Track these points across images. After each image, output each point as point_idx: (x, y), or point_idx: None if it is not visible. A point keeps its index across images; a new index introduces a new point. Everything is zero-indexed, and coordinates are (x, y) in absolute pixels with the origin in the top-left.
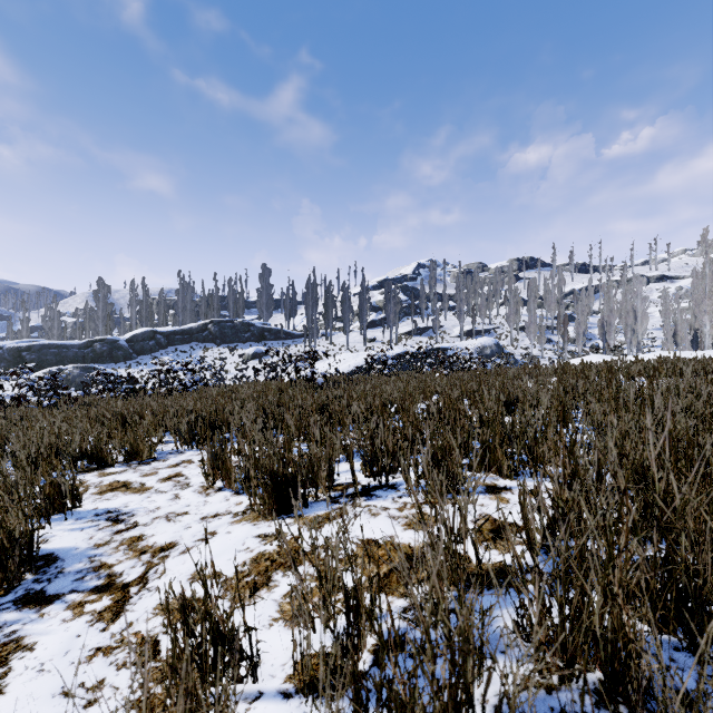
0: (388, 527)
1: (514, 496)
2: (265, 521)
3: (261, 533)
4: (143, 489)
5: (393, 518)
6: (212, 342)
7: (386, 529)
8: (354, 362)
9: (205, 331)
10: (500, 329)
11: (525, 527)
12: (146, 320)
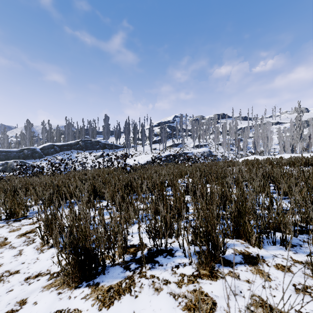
0: (170, 310)
1: (270, 269)
2: (68, 290)
3: (59, 308)
4: (2, 244)
5: (174, 297)
6: (81, 150)
7: None
8: (146, 159)
9: (78, 144)
10: (210, 144)
11: None
12: (50, 139)
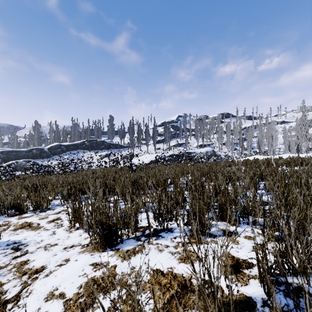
0: (169, 260)
1: (240, 238)
2: (98, 253)
3: (94, 262)
4: (37, 228)
5: (172, 253)
6: (87, 149)
7: (167, 262)
8: (150, 158)
9: (84, 144)
10: (214, 144)
11: (260, 272)
12: (57, 139)
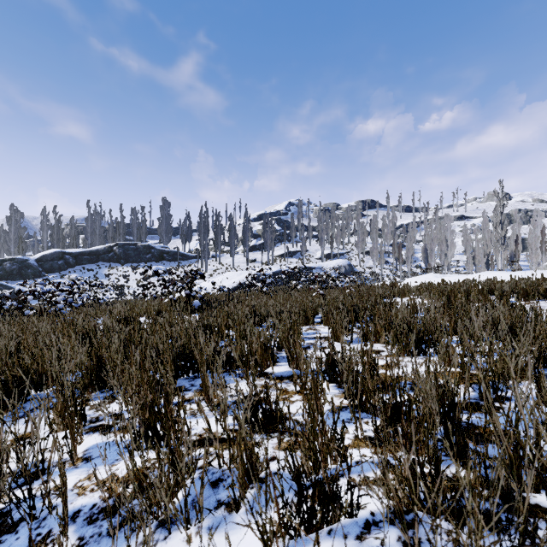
0: None
1: None
2: None
3: None
4: None
5: None
6: (117, 262)
7: None
8: (238, 279)
9: (111, 252)
10: (351, 253)
11: None
12: (57, 242)
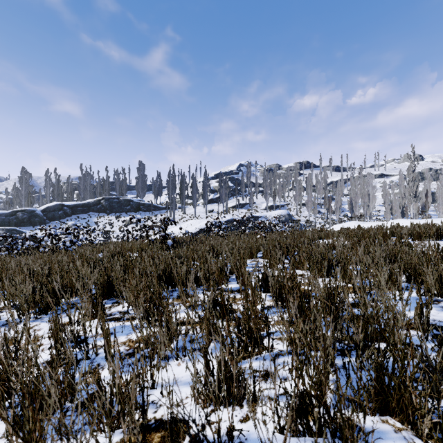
0: None
1: None
2: None
3: None
4: None
5: None
6: (103, 212)
7: None
8: (199, 225)
9: (99, 204)
10: (290, 204)
11: None
12: (57, 197)
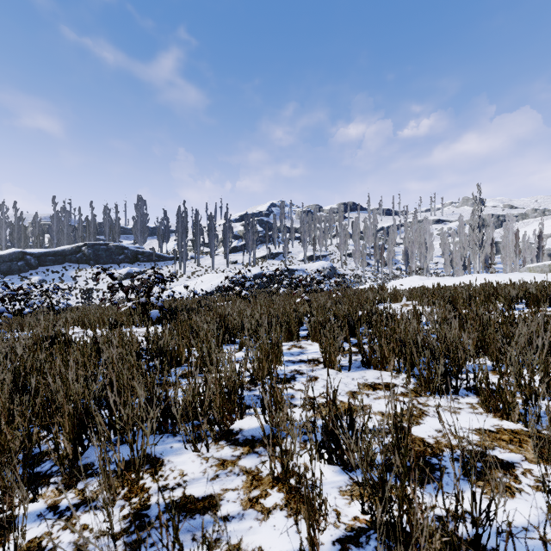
0: None
1: None
2: None
3: None
4: None
5: None
6: (85, 263)
7: None
8: (218, 281)
9: (79, 253)
10: (333, 255)
11: None
12: (18, 241)
